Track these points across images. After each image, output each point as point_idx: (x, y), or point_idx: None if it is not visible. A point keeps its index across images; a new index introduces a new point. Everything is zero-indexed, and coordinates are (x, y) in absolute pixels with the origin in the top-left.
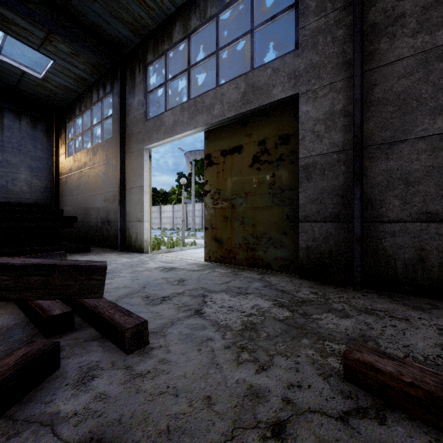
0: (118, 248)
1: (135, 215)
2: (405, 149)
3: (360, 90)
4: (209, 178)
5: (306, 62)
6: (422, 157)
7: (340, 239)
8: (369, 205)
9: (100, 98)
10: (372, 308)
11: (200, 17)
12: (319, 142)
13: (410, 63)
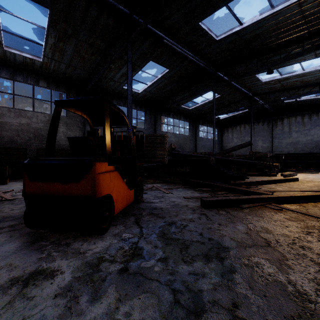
0: None
1: None
2: None
3: None
4: None
5: None
6: None
7: None
8: None
9: None
10: None
11: None
12: None
13: None
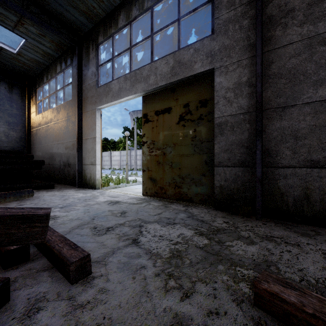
0: (76, 185)
1: (89, 160)
2: (295, 112)
3: (261, 66)
4: (146, 132)
5: (220, 44)
6: (307, 118)
7: (246, 180)
8: (267, 154)
9: (62, 69)
10: (271, 235)
11: (139, 8)
12: (229, 106)
13: (298, 46)
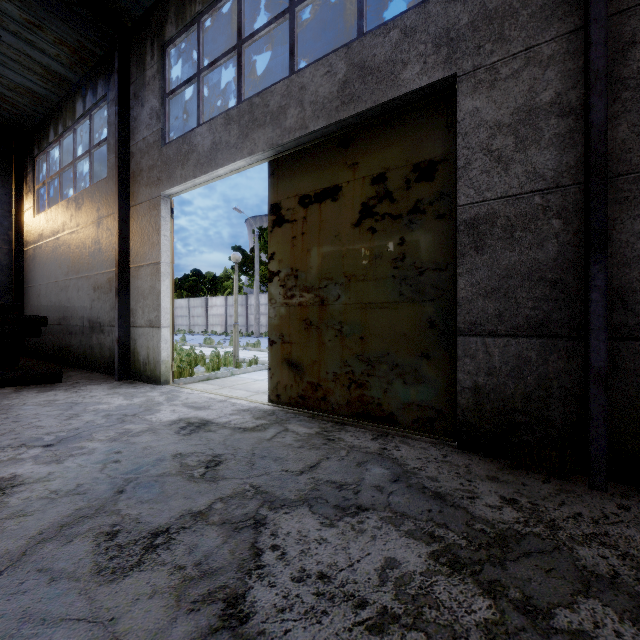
0: (115, 375)
1: (145, 316)
2: None
3: (607, 50)
4: (277, 248)
5: (474, 9)
6: None
7: (550, 372)
8: (617, 303)
9: (87, 110)
10: None
11: None
12: (502, 172)
13: None
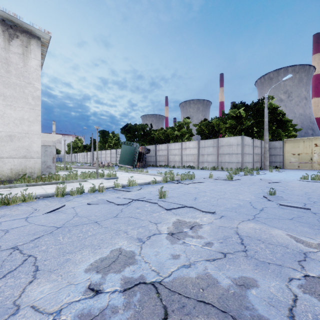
0: None
1: None
2: None
3: None
4: None
5: None
6: None
7: None
8: None
9: None
10: None
11: None
12: None
13: None
